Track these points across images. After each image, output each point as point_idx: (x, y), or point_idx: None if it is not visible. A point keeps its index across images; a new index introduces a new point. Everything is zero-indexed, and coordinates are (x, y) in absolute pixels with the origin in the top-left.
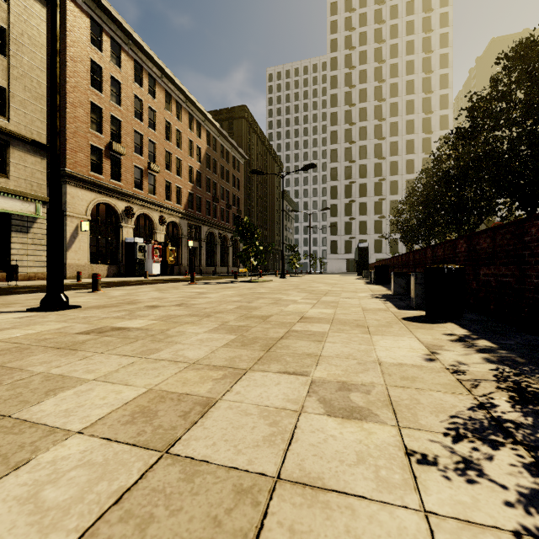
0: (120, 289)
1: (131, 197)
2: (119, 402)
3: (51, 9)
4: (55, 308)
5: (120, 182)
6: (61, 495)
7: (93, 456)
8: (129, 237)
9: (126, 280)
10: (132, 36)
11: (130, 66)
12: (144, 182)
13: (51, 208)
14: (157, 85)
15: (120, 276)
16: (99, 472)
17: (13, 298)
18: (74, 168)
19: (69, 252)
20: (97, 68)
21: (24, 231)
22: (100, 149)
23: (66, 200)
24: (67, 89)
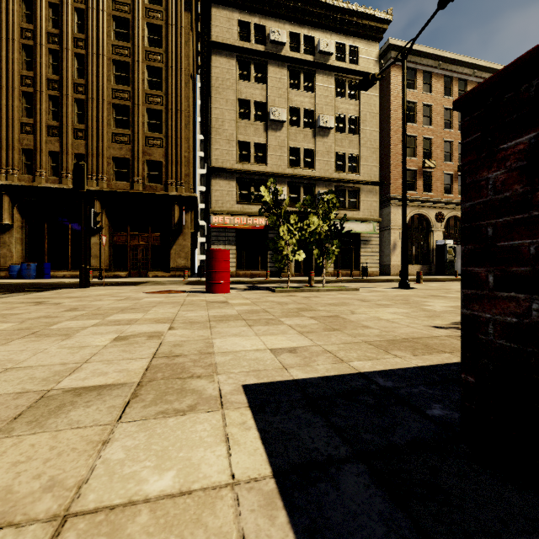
0: (435, 283)
1: (441, 203)
2: (447, 305)
3: (402, 135)
4: (405, 288)
5: (430, 192)
6: (438, 309)
7: (443, 308)
8: (439, 240)
9: (437, 278)
10: (442, 57)
11: (440, 85)
12: (453, 185)
13: (402, 237)
14: (468, 84)
15: (431, 275)
16: (445, 309)
17: (377, 284)
18: (395, 192)
19: (392, 256)
20: (411, 105)
21: (366, 243)
22: (414, 170)
23: (390, 217)
24: (391, 135)
